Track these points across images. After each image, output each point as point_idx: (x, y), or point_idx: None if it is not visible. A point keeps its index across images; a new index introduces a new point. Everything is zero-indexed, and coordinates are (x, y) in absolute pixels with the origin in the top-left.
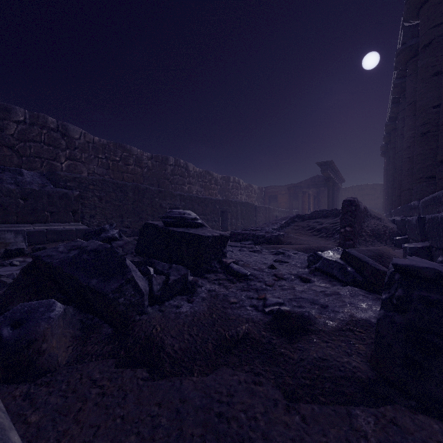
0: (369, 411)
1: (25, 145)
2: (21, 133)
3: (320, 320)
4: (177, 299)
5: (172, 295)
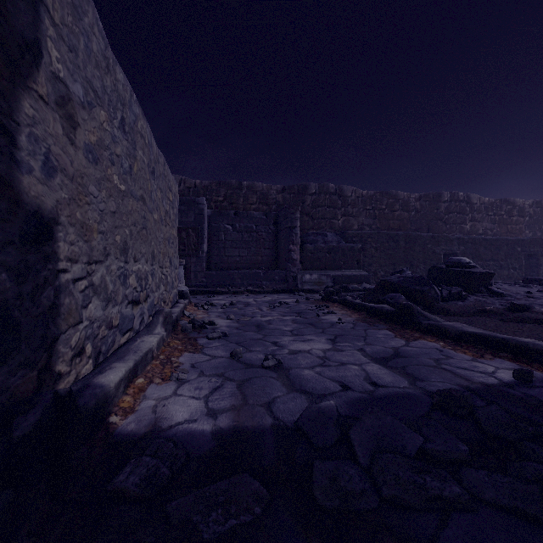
0: (533, 324)
1: (316, 211)
2: (313, 202)
3: (538, 309)
4: (455, 301)
5: (453, 299)
